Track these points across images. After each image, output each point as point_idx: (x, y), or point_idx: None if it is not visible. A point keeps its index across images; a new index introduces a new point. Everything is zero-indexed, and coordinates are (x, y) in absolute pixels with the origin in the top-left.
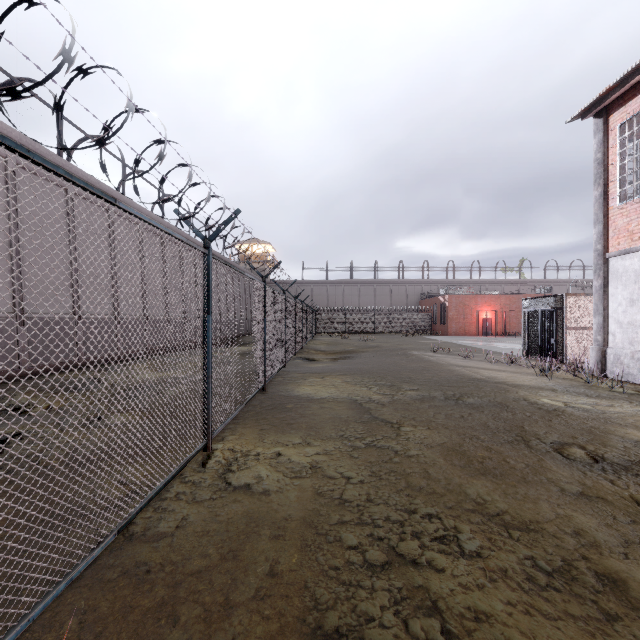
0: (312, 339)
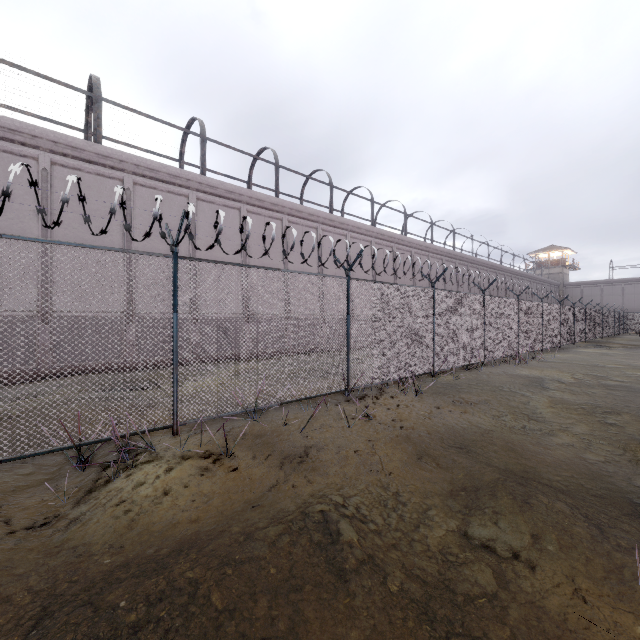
0: (614, 336)
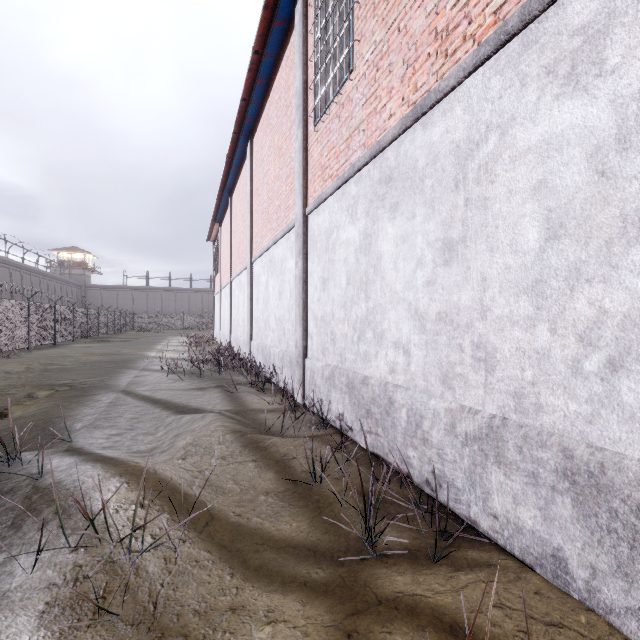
0: (120, 333)
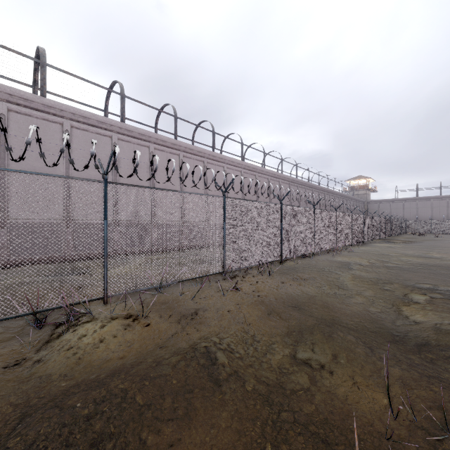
0: (397, 236)
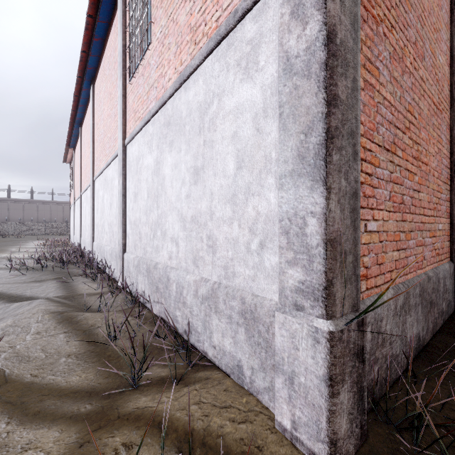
0: None
